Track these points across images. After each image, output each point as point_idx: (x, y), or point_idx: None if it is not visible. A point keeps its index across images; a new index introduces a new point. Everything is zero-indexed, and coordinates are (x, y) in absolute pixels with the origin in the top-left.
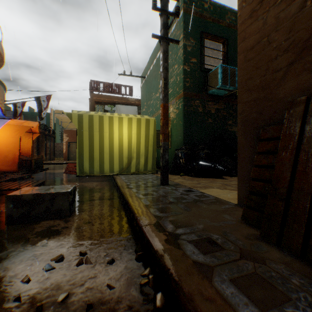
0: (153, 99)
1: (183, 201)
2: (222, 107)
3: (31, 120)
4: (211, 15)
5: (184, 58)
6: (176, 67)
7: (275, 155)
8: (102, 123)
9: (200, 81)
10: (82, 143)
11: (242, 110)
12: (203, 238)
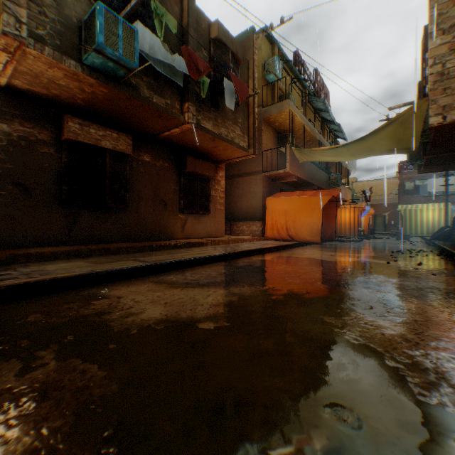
0: None
1: None
2: None
3: None
4: None
5: None
6: None
7: None
8: (415, 212)
9: None
10: (405, 222)
11: None
12: None
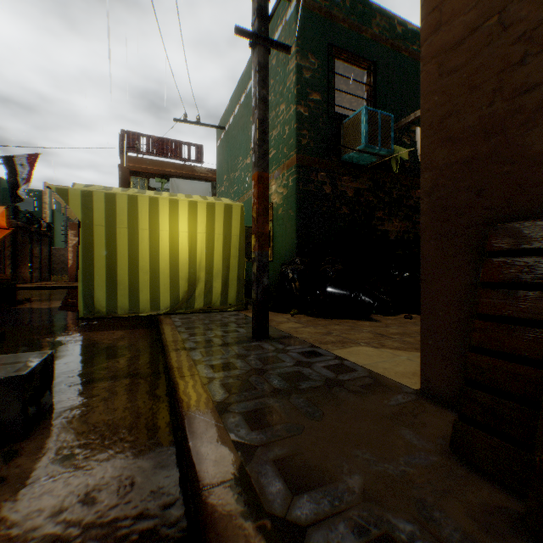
0: (240, 168)
1: (301, 386)
2: (365, 186)
3: (4, 203)
4: (347, 16)
5: (298, 92)
6: (282, 108)
7: (536, 293)
8: (134, 211)
9: (326, 137)
10: (92, 251)
11: (432, 185)
12: (372, 538)
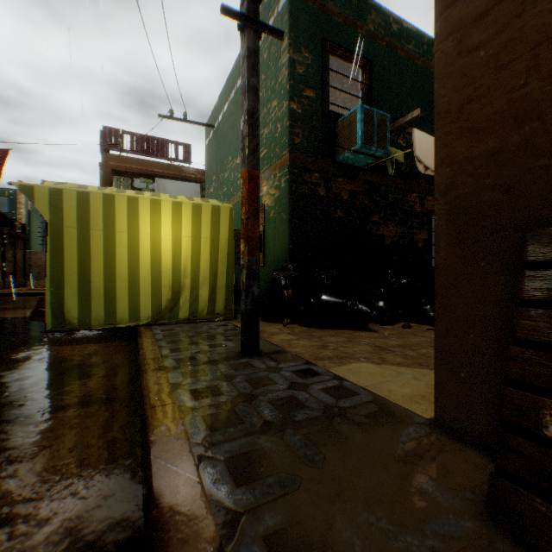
0: (230, 168)
1: (297, 417)
2: (361, 189)
3: None
4: (342, 10)
5: (291, 87)
6: (274, 105)
7: None
8: (111, 211)
9: (321, 136)
10: (62, 256)
11: (449, 182)
12: None
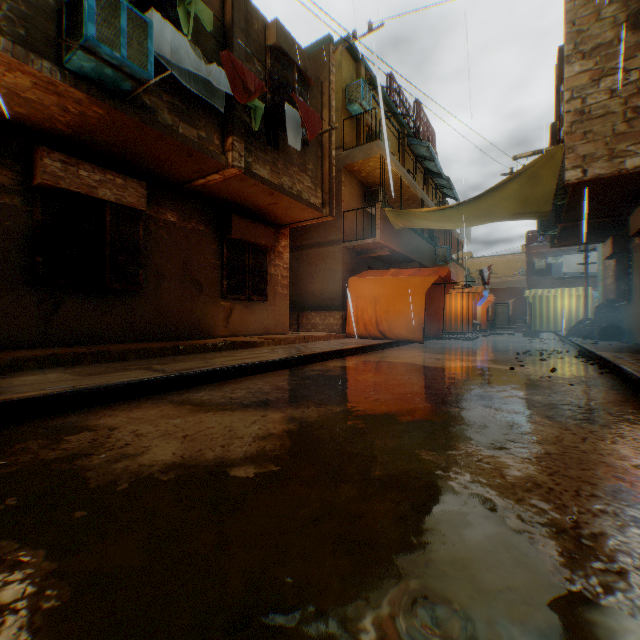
0: None
1: None
2: None
3: None
4: None
5: None
6: None
7: None
8: (547, 300)
9: None
10: (534, 312)
11: None
12: None
